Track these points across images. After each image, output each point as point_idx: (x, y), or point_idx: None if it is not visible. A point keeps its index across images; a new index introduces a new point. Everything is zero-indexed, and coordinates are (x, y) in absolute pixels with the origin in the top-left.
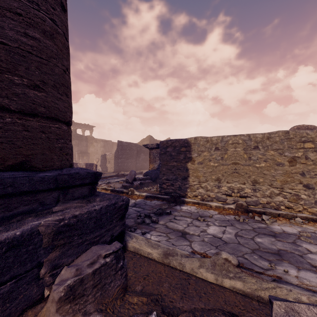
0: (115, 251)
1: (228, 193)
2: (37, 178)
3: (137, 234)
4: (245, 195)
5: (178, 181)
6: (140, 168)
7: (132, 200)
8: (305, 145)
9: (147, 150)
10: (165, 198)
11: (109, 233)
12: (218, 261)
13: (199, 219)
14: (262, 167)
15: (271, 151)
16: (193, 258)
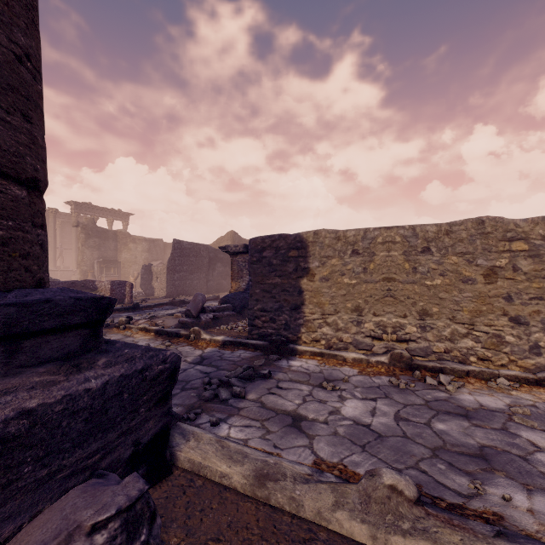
0: (126, 507)
1: (375, 335)
2: None
3: (199, 429)
4: (407, 337)
5: (283, 313)
6: (215, 289)
7: (196, 350)
8: (512, 245)
9: (228, 257)
10: (260, 345)
11: (128, 439)
12: (376, 493)
13: (324, 386)
14: (436, 285)
15: (453, 257)
16: (321, 484)
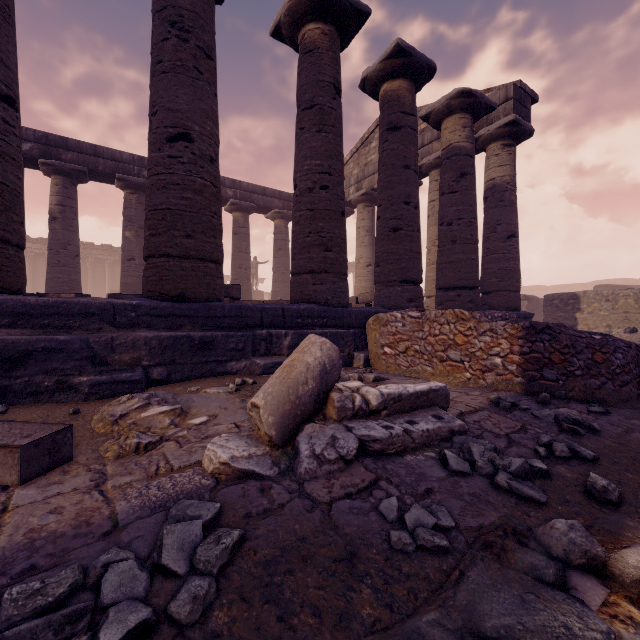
0: None
1: None
2: (522, 313)
3: None
4: None
5: None
6: None
7: None
8: None
9: None
10: None
11: None
12: None
13: None
14: None
15: None
16: None
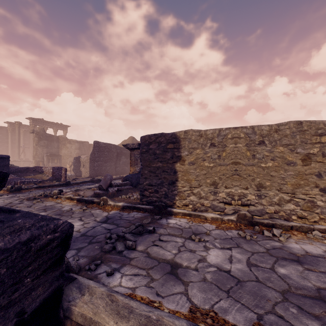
0: None
1: (226, 201)
2: None
3: (94, 282)
4: (248, 203)
5: (163, 187)
6: (121, 172)
7: (104, 212)
8: (322, 139)
9: (129, 152)
10: (147, 209)
11: (10, 311)
12: None
13: (193, 239)
14: (269, 167)
15: (280, 147)
16: None
